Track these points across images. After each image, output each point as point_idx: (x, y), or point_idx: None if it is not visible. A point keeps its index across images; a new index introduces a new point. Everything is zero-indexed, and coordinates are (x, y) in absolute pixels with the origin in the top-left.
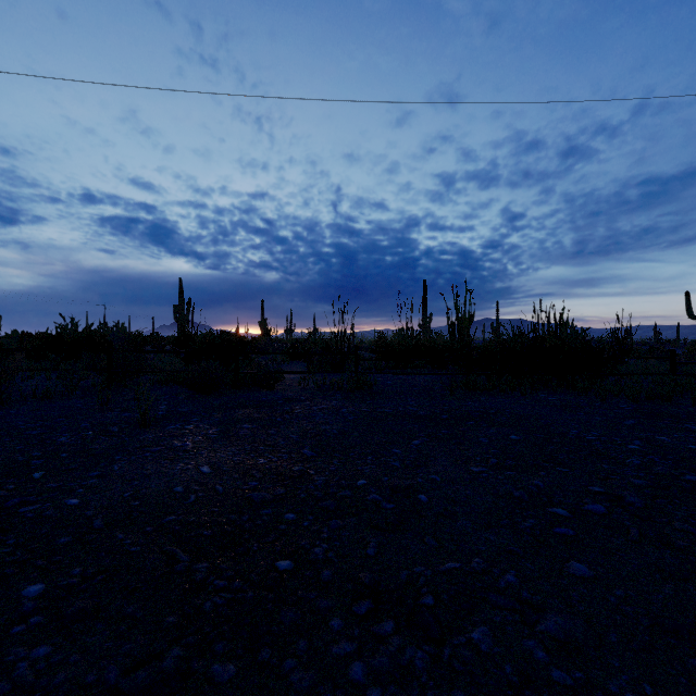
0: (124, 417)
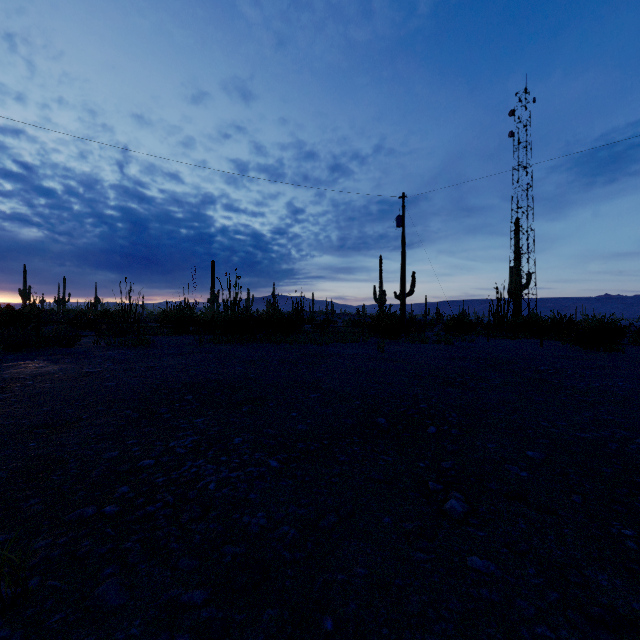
0: None
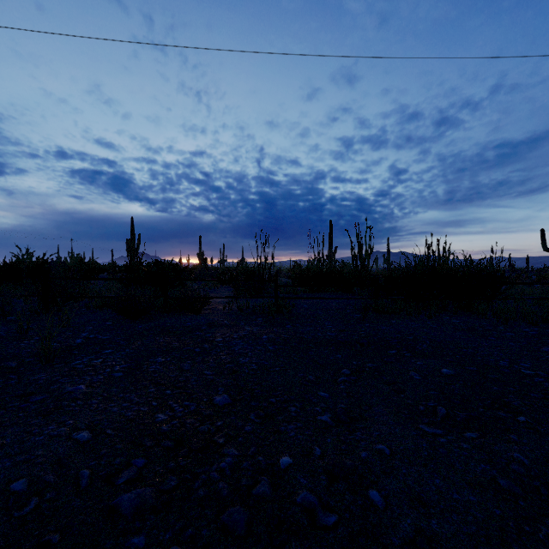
0: (38, 346)
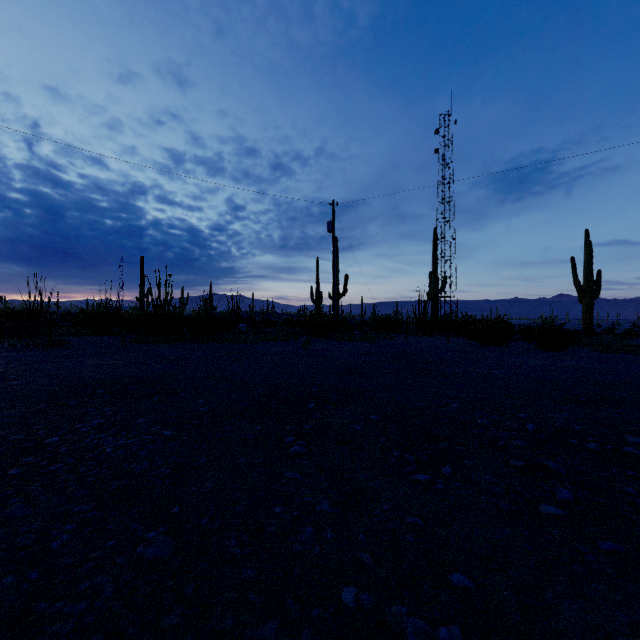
0: None
